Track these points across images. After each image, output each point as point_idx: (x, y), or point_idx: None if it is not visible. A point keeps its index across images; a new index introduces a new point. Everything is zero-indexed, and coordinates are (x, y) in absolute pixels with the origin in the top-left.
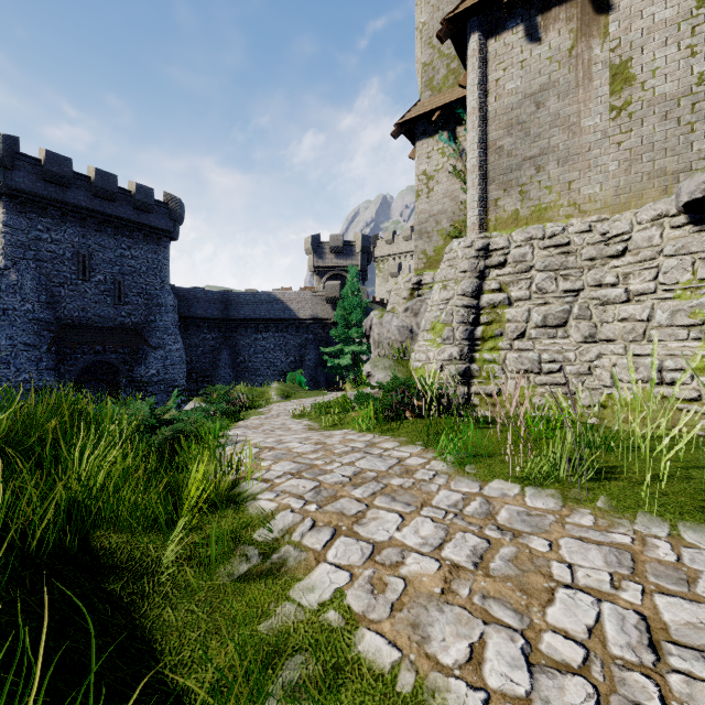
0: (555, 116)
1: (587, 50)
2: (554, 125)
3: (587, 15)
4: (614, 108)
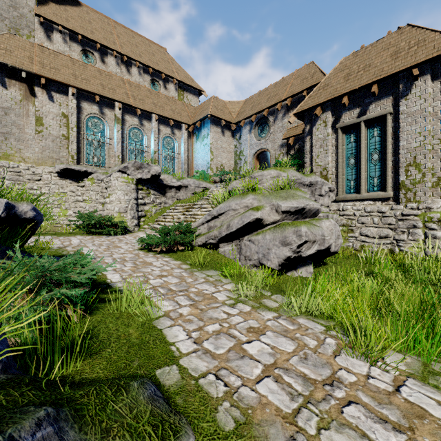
0: (14, 122)
1: (28, 105)
2: (14, 125)
3: (28, 93)
4: (37, 130)
